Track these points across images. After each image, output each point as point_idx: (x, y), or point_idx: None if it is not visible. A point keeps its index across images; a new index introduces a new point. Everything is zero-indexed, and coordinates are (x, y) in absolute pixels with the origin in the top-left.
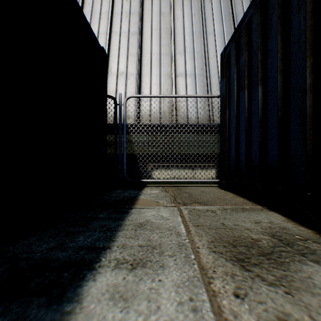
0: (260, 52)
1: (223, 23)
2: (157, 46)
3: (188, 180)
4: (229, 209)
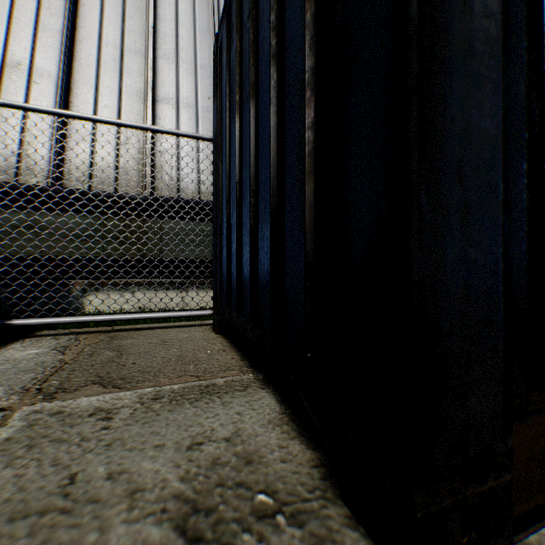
0: (252, 25)
1: None
2: (116, 30)
3: (144, 316)
4: (166, 398)
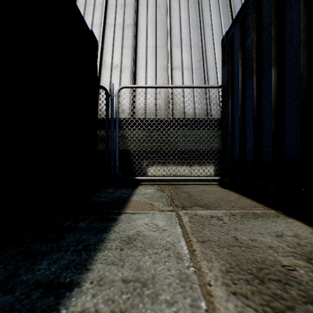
0: (273, 28)
1: (220, 15)
2: (153, 38)
3: (186, 178)
4: (238, 215)
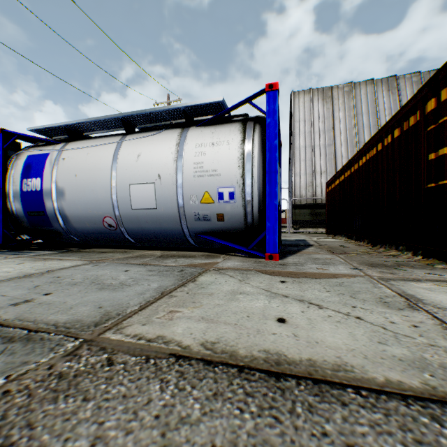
0: None
1: None
2: None
3: None
4: None
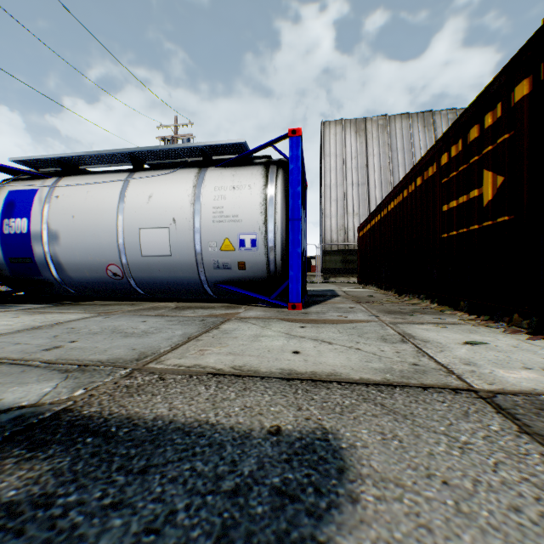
0: None
1: None
2: None
3: None
4: None
